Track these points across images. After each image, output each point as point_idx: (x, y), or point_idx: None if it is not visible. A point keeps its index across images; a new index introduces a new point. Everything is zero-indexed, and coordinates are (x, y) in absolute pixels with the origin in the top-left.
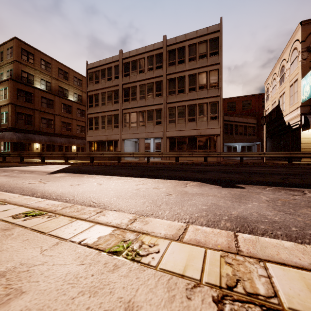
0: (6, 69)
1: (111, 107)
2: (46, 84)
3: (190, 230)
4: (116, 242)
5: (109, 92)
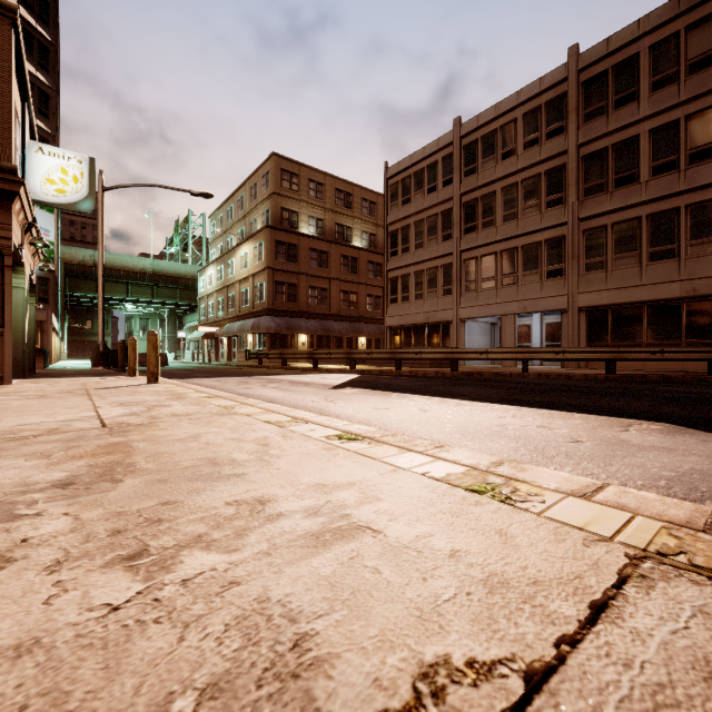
0: (261, 211)
1: (436, 250)
2: (317, 224)
3: (609, 490)
4: (475, 482)
5: (430, 217)
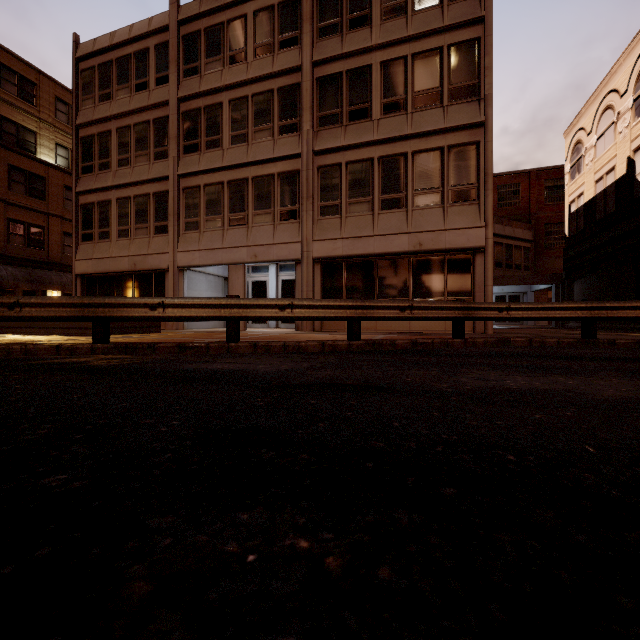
0: None
1: (146, 171)
2: None
3: None
4: None
5: (139, 125)
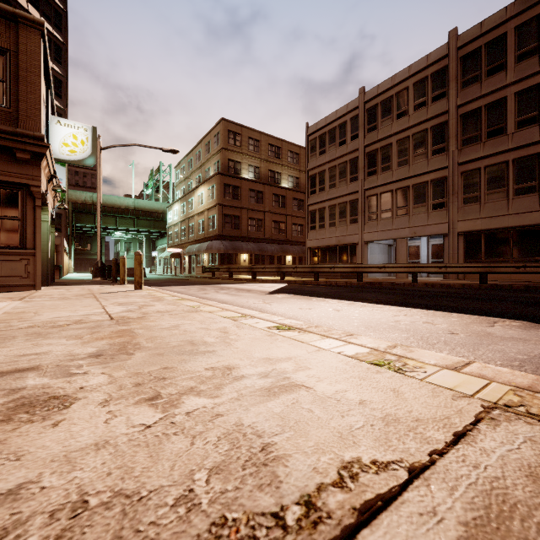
0: (213, 162)
1: (345, 189)
2: (255, 171)
3: (474, 366)
4: (376, 359)
5: (341, 164)
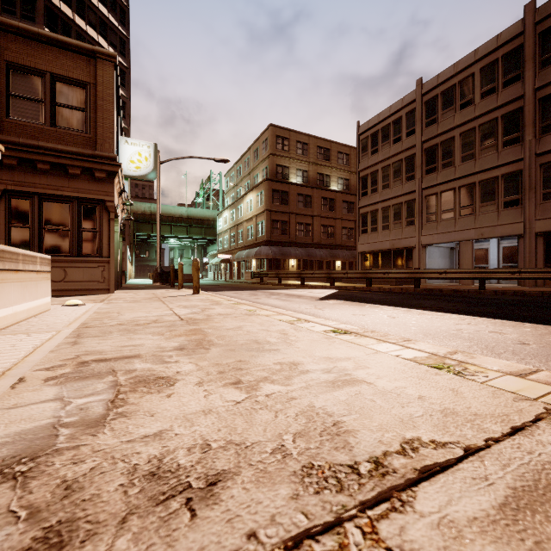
0: (261, 168)
1: (400, 189)
2: (303, 175)
3: (541, 374)
4: (435, 363)
5: (395, 163)
